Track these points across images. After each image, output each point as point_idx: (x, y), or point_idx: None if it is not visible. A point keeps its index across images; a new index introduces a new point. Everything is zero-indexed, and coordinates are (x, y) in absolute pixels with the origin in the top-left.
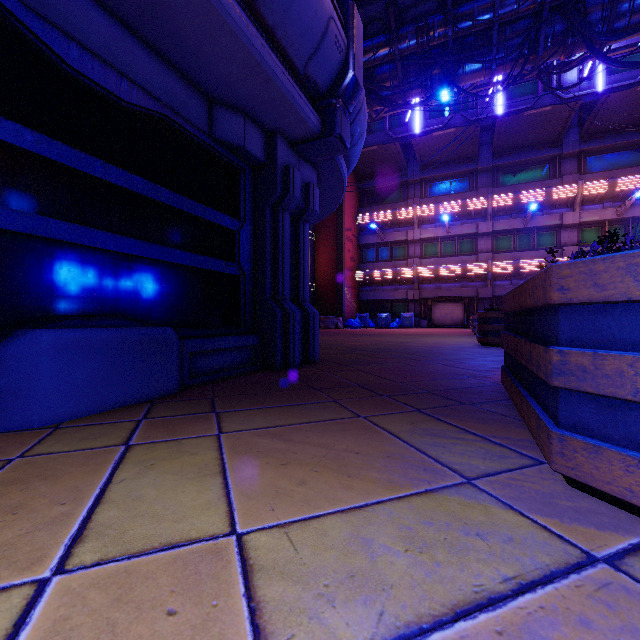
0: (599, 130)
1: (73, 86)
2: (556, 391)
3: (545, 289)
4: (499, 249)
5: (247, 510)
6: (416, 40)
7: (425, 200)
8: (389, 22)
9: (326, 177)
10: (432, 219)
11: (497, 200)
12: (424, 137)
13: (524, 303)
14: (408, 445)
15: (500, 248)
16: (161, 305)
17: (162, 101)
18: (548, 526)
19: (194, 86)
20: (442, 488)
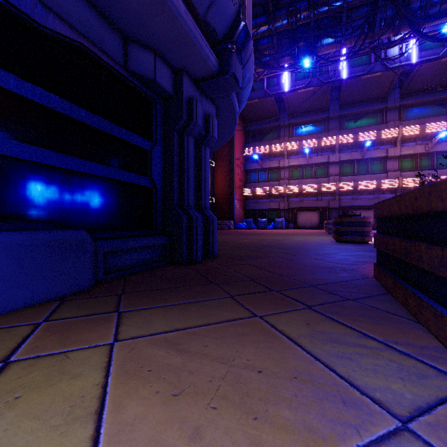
0: (413, 90)
1: None
2: None
3: None
4: (344, 173)
5: None
6: (287, 20)
7: (292, 138)
8: (268, 7)
9: (222, 112)
10: (297, 152)
11: (342, 139)
12: (291, 93)
13: (426, 207)
14: (312, 357)
15: (344, 173)
16: (79, 211)
17: (79, 30)
18: None
19: (110, 23)
20: (378, 443)
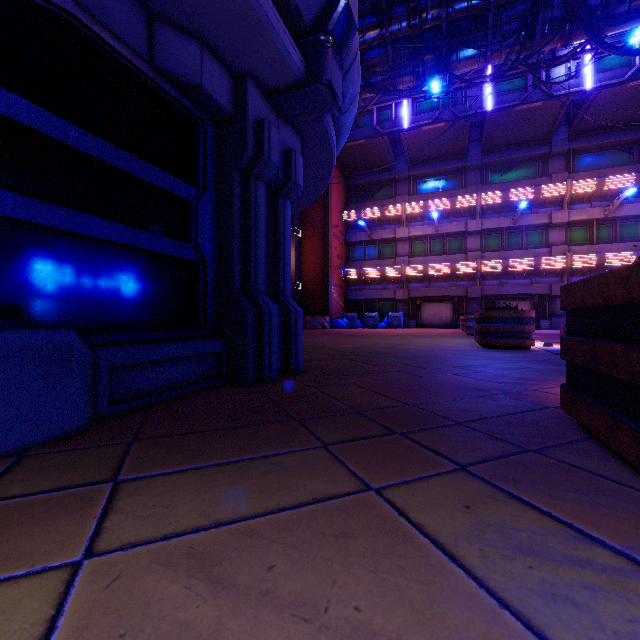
0: (587, 128)
1: None
2: None
3: None
4: (488, 248)
5: None
6: (408, 22)
7: (413, 197)
8: (379, 2)
9: (312, 147)
10: (421, 217)
11: (486, 198)
12: (413, 131)
13: None
14: (493, 599)
15: (489, 247)
16: (68, 297)
17: None
18: None
19: None
20: None
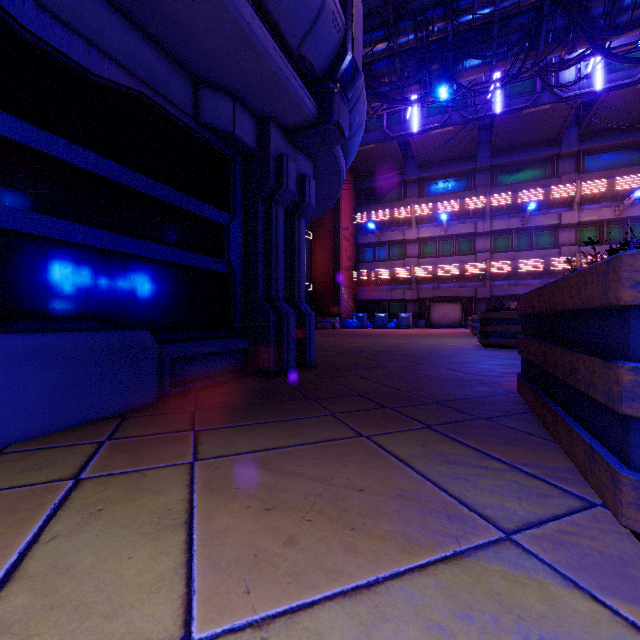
0: (598, 129)
1: (31, 53)
2: (624, 420)
3: (606, 286)
4: (497, 249)
5: (212, 593)
6: (415, 34)
7: (423, 199)
8: (387, 16)
9: (323, 170)
10: (430, 218)
11: (495, 199)
12: (422, 135)
13: (560, 304)
14: (423, 477)
15: (498, 248)
16: (139, 305)
17: (139, 77)
18: (638, 622)
19: (177, 63)
20: (476, 549)
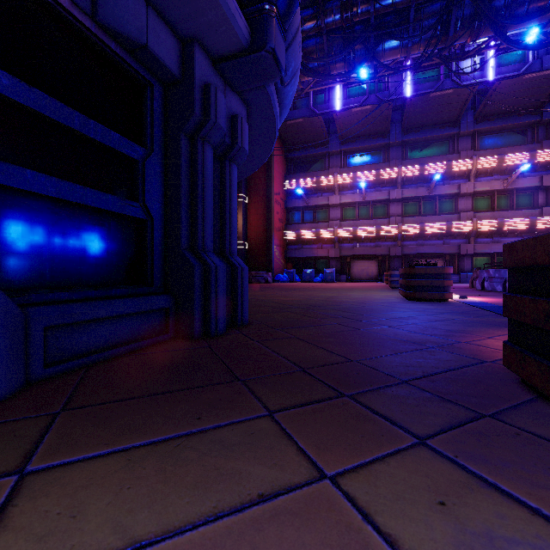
0: (490, 113)
1: None
2: None
3: None
4: (407, 214)
5: None
6: (341, 15)
7: (344, 169)
8: None
9: (256, 116)
10: (350, 186)
11: (406, 171)
12: (344, 112)
13: None
14: None
15: (408, 213)
16: None
17: None
18: None
19: None
20: None
